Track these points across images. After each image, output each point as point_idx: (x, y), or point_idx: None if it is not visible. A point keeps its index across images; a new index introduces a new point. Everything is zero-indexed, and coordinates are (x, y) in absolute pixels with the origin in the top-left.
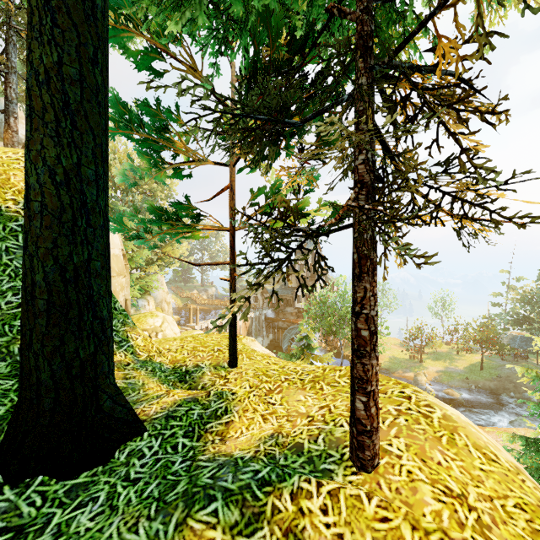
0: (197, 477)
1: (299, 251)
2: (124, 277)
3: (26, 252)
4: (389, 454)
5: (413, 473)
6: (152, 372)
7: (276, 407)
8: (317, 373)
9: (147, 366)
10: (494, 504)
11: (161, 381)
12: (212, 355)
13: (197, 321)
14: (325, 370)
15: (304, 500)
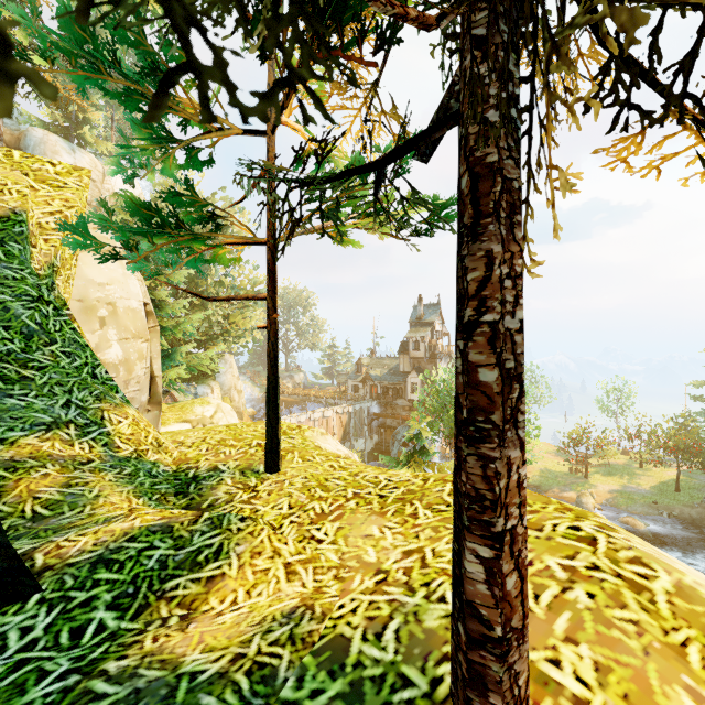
0: None
1: (413, 324)
2: (145, 341)
3: None
4: (554, 692)
5: None
6: (128, 476)
7: (322, 548)
8: (412, 485)
9: (124, 466)
10: None
11: (138, 492)
12: (244, 453)
13: None
14: (426, 481)
15: None
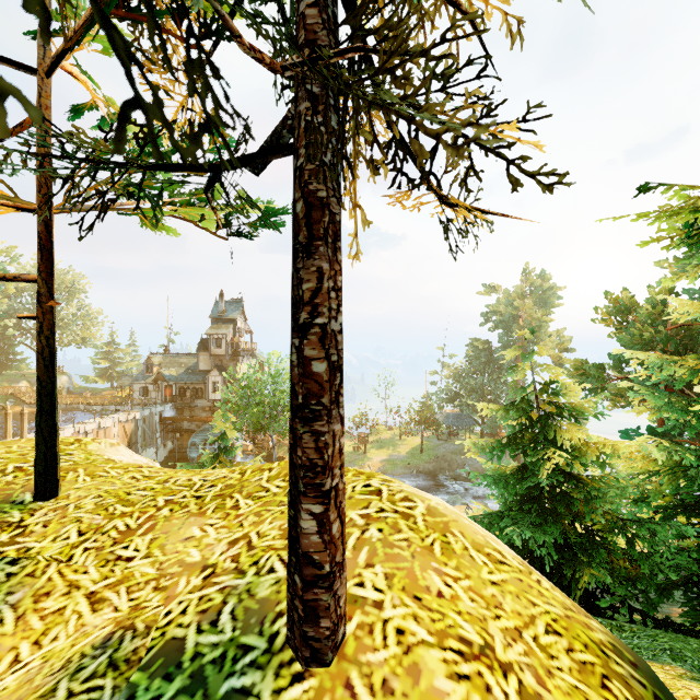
0: None
1: (214, 320)
2: None
3: None
4: (361, 605)
5: (406, 633)
6: None
7: (134, 566)
8: (230, 480)
9: None
10: (527, 642)
11: None
12: None
13: (24, 432)
14: (244, 474)
15: None
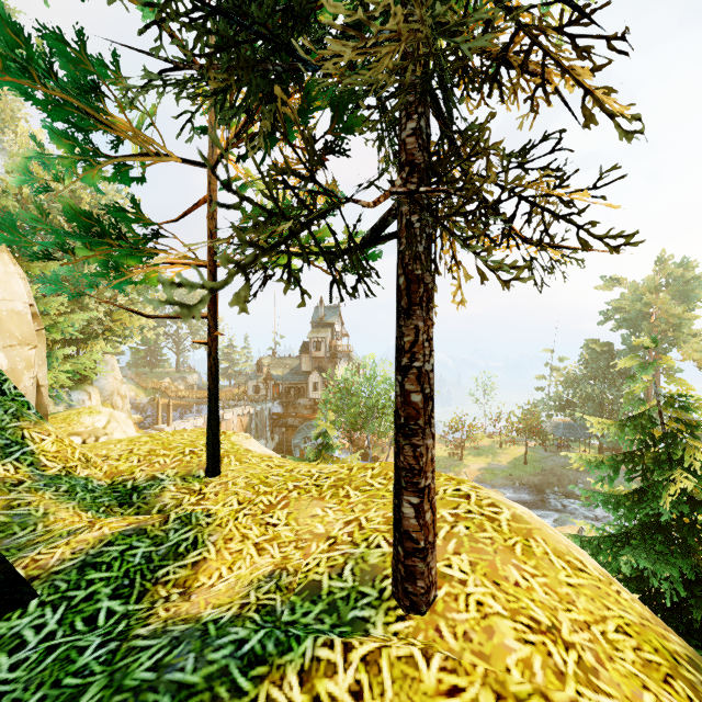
0: (125, 671)
1: (315, 324)
2: (33, 347)
3: None
4: (449, 580)
5: (484, 605)
6: (67, 493)
7: (279, 530)
8: (341, 475)
9: (59, 484)
10: (593, 633)
11: (84, 507)
12: (180, 461)
13: (170, 420)
14: (352, 470)
15: (322, 681)
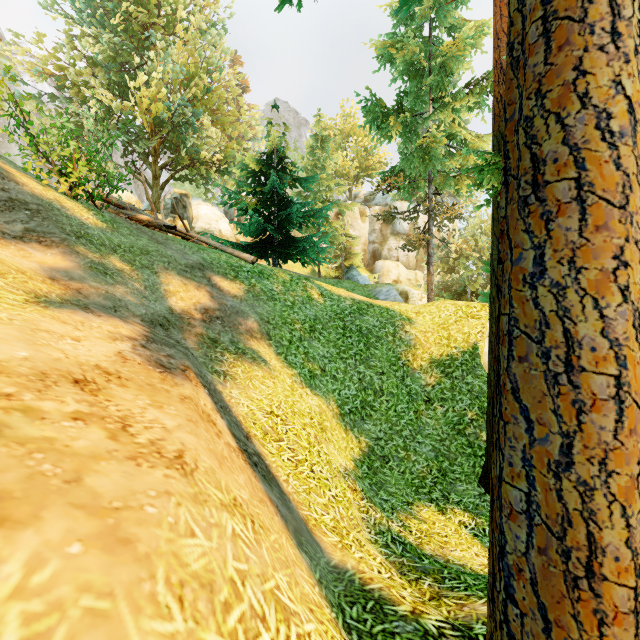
0: None
1: None
2: None
3: (490, 406)
4: None
5: None
6: None
7: None
8: None
9: None
10: None
11: None
12: None
13: None
14: None
15: None
